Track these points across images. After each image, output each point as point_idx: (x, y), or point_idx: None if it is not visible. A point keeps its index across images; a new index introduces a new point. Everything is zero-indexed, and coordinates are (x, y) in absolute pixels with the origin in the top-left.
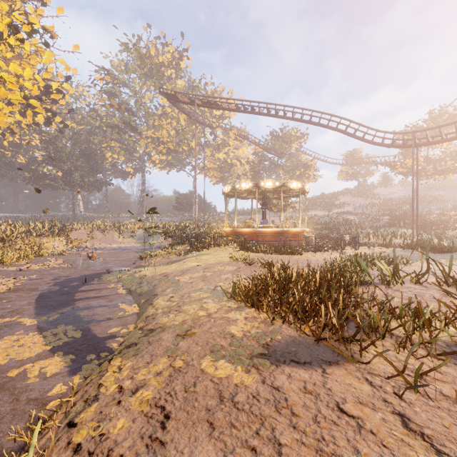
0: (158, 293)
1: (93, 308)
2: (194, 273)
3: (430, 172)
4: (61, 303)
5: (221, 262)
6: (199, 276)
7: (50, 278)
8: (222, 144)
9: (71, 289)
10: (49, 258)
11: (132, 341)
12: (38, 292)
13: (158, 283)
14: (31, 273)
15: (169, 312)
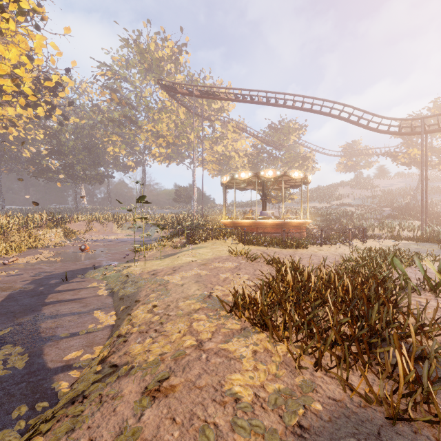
0: (141, 298)
1: (60, 316)
2: (187, 271)
3: (434, 162)
4: (25, 309)
5: (219, 257)
6: (193, 275)
7: (30, 273)
8: (220, 137)
9: (47, 289)
10: (41, 251)
11: (80, 390)
12: (8, 292)
13: (143, 284)
14: (13, 268)
15: (146, 332)
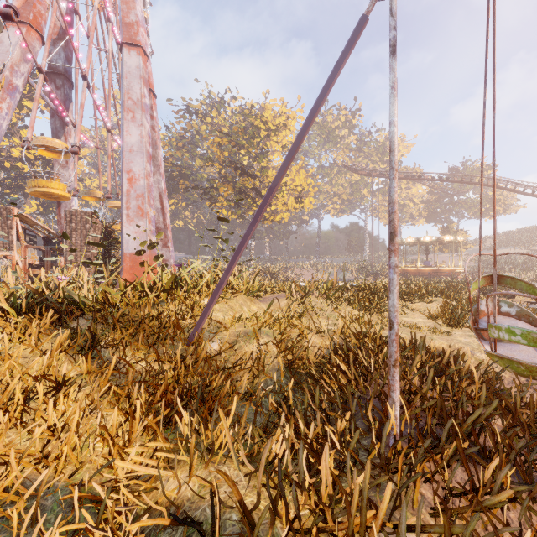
0: None
1: None
2: None
3: None
4: None
5: None
6: None
7: None
8: None
9: None
10: None
11: None
12: None
13: None
14: None
15: None
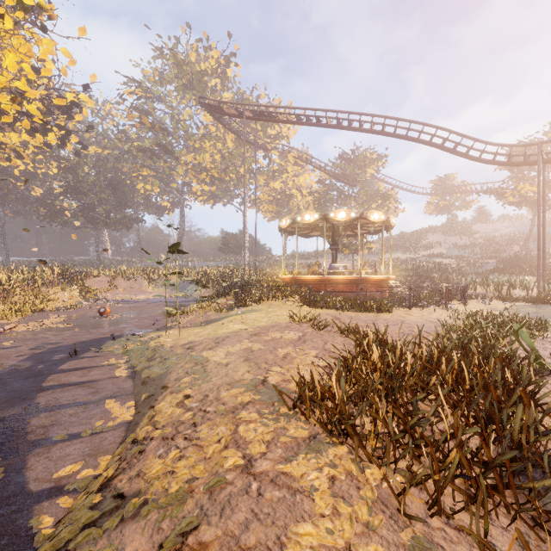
0: (170, 383)
1: (59, 408)
2: (234, 345)
3: None
4: (13, 397)
5: (277, 324)
6: (241, 350)
7: (30, 345)
8: (278, 170)
9: (48, 367)
10: (50, 315)
11: (62, 541)
12: None
13: (174, 363)
14: (9, 338)
15: (172, 439)
